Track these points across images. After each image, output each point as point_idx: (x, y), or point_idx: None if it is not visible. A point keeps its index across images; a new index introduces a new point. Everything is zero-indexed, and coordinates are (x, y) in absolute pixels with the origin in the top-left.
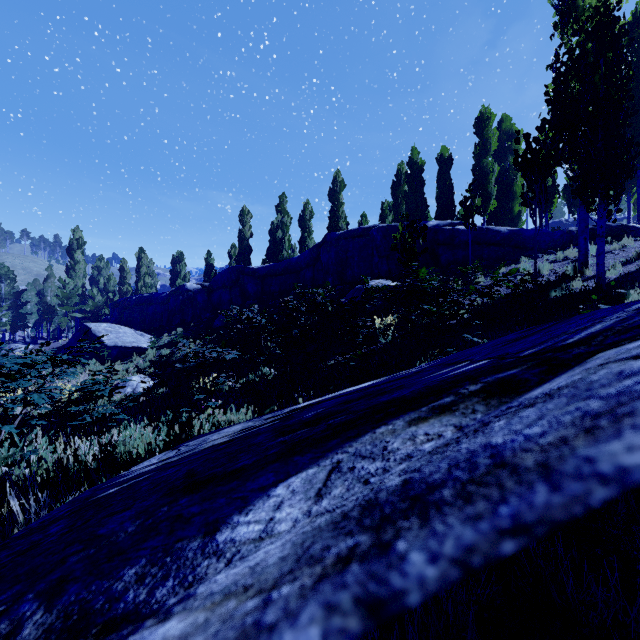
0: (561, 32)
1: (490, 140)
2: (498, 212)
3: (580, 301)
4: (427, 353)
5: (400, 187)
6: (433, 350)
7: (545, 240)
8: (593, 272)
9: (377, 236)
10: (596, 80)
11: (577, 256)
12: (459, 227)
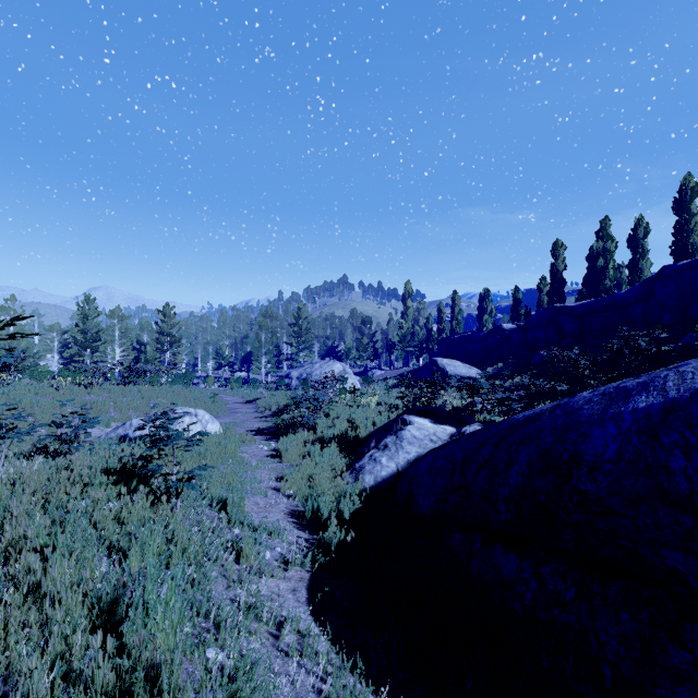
0: None
1: None
2: None
3: None
4: None
5: None
6: None
7: None
8: None
9: None
10: None
11: None
12: None
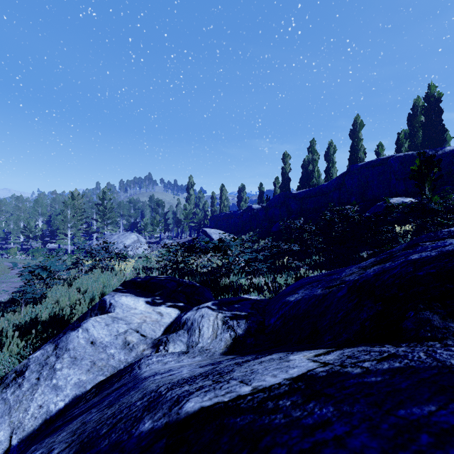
0: None
1: None
2: None
3: None
4: None
5: (416, 118)
6: None
7: None
8: None
9: (394, 164)
10: None
11: None
12: None
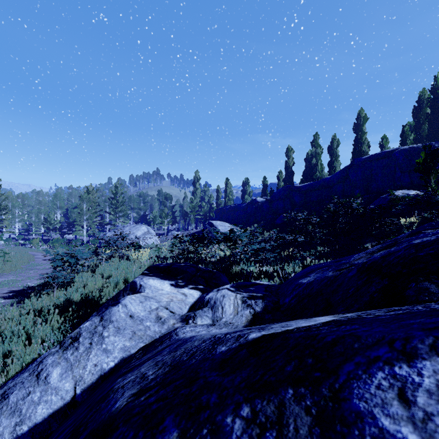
0: None
1: None
2: None
3: None
4: None
5: (422, 110)
6: None
7: None
8: None
9: (399, 156)
10: None
11: None
12: None
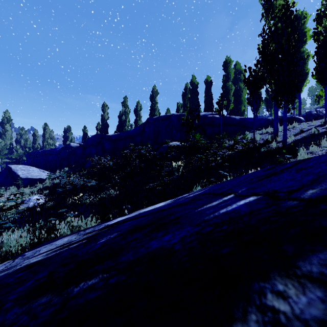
0: (265, 17)
1: (230, 73)
2: (234, 110)
3: (275, 153)
4: (200, 181)
5: (186, 95)
6: (203, 179)
7: (257, 123)
8: (280, 139)
9: (174, 119)
10: (282, 42)
11: (272, 131)
12: (215, 116)
